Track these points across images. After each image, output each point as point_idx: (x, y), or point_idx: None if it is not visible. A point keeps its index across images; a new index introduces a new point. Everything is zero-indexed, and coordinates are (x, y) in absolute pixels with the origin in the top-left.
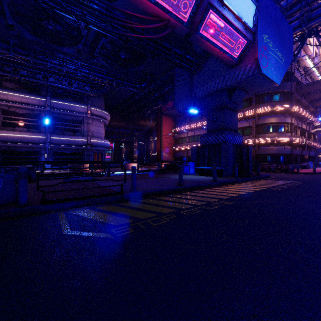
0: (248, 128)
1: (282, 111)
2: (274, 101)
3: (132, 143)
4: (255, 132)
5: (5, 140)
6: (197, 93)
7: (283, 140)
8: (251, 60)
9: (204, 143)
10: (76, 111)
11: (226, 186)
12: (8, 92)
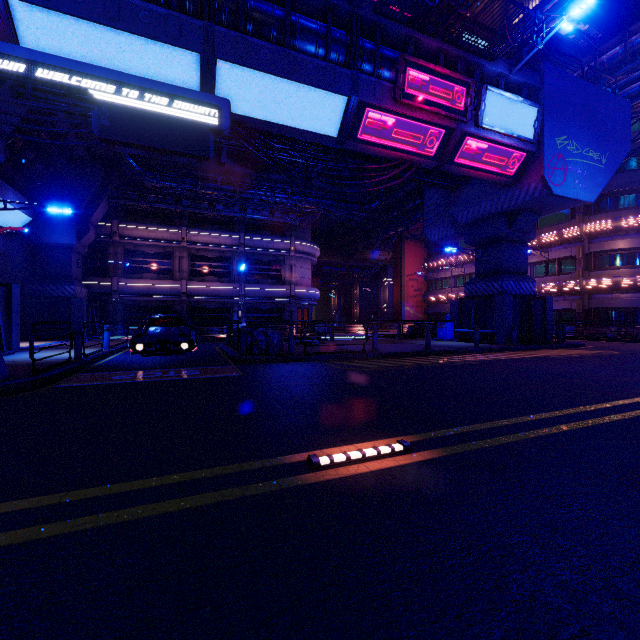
0: (569, 259)
1: (639, 227)
2: (622, 208)
3: (350, 289)
4: (581, 267)
5: (196, 294)
6: (459, 218)
7: (639, 281)
8: (535, 178)
9: (470, 294)
10: (276, 248)
11: (490, 353)
12: (199, 232)
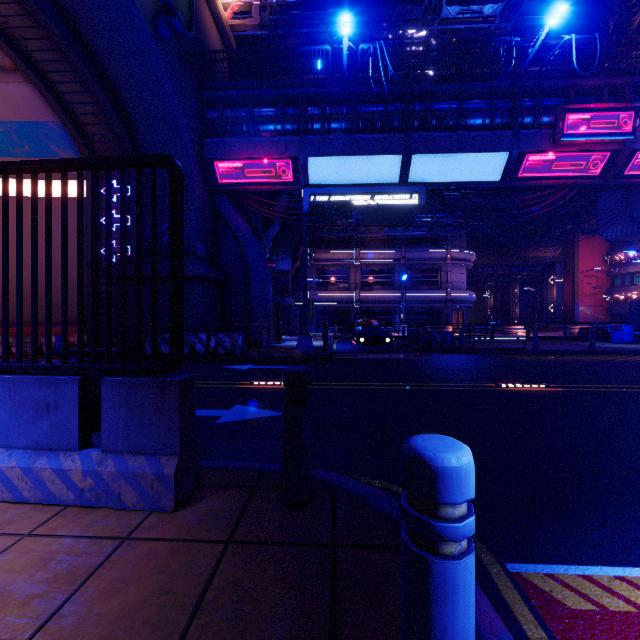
0: None
1: None
2: None
3: (507, 288)
4: None
5: (366, 301)
6: (639, 217)
7: None
8: None
9: None
10: (432, 258)
11: None
12: (369, 251)
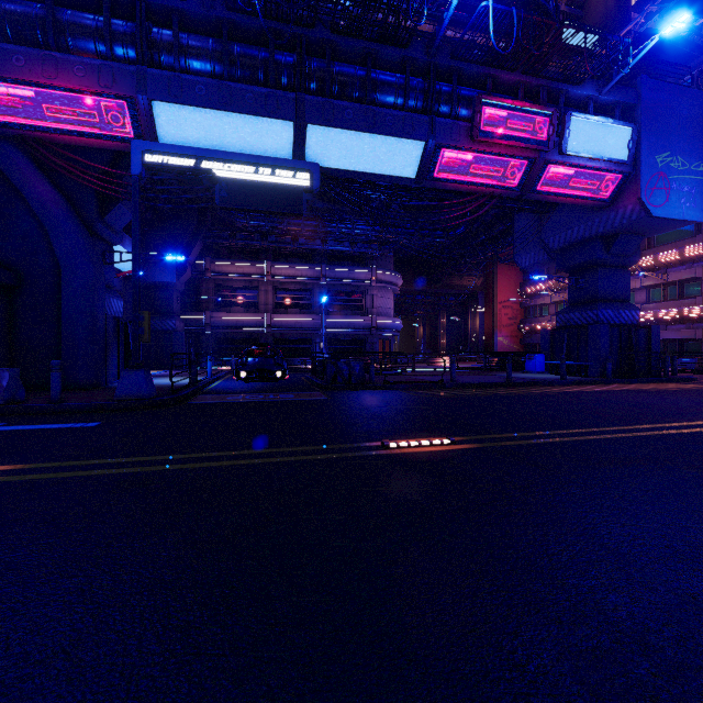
0: (693, 281)
1: None
2: None
3: (436, 318)
4: None
5: (280, 326)
6: (550, 243)
7: None
8: (631, 200)
9: (563, 324)
10: (357, 278)
11: (577, 386)
12: (282, 266)
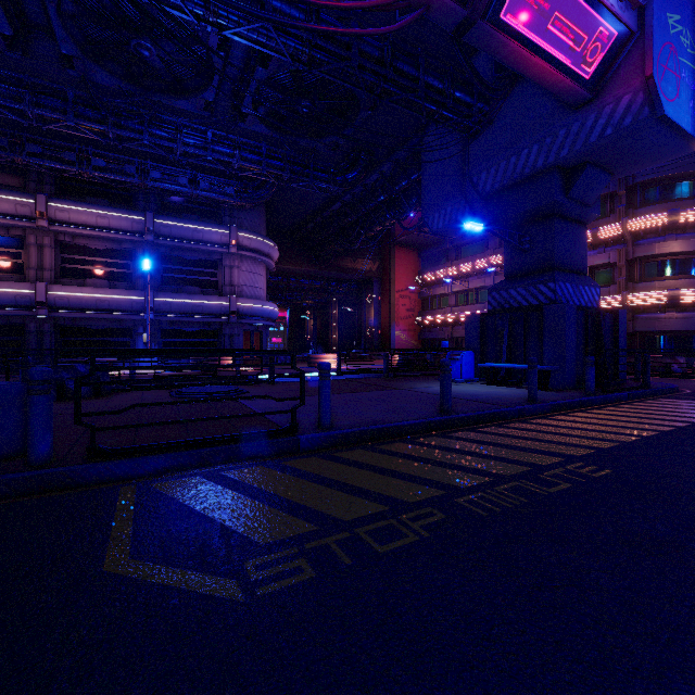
0: (605, 268)
1: None
2: (676, 199)
3: (327, 309)
4: (624, 277)
5: (66, 306)
6: (480, 183)
7: None
8: (631, 83)
9: (498, 306)
10: (207, 240)
11: (569, 417)
12: (71, 206)
